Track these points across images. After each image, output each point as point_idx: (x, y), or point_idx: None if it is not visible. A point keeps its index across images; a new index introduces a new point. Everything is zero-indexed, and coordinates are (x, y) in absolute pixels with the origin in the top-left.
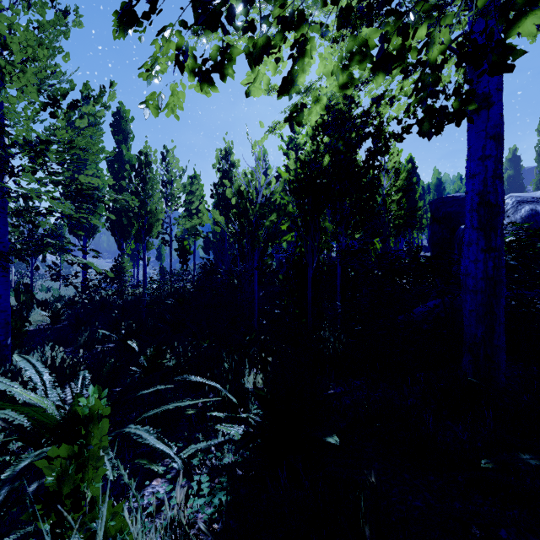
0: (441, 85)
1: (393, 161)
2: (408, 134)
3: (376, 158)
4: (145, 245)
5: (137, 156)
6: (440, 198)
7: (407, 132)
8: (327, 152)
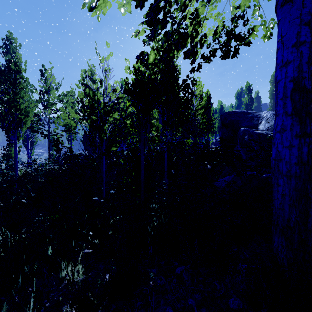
0: (242, 10)
1: (199, 90)
2: (214, 57)
3: (189, 87)
4: (16, 136)
5: (7, 63)
6: (226, 112)
7: (213, 55)
8: (156, 64)
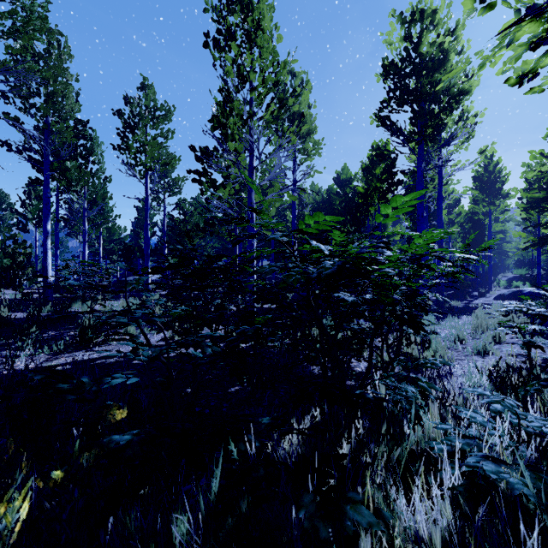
0: None
1: None
2: None
3: None
4: None
5: None
6: None
7: None
8: None
